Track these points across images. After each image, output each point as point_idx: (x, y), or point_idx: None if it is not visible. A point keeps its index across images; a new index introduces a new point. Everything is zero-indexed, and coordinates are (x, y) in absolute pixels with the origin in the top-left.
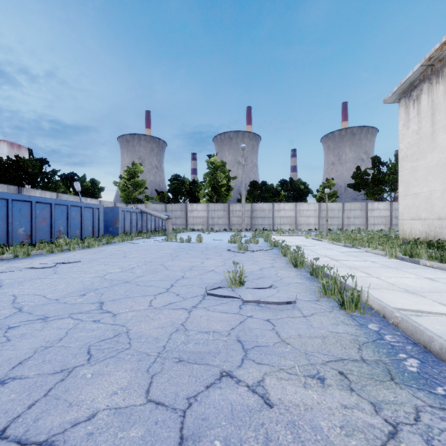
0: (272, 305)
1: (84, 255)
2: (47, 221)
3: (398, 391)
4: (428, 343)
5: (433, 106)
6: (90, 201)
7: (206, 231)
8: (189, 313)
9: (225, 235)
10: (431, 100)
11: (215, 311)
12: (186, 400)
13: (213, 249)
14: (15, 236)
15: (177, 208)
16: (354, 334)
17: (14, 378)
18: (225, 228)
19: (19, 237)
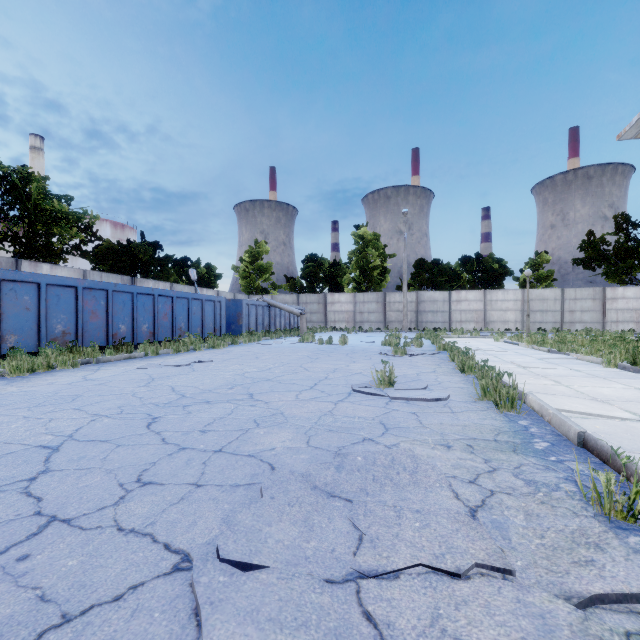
0: (421, 403)
1: (213, 355)
2: (169, 317)
3: (513, 456)
4: (568, 432)
5: None
6: (207, 292)
7: (352, 330)
8: (335, 404)
9: (378, 336)
10: None
11: (361, 404)
12: (337, 447)
13: (361, 352)
14: (140, 334)
15: (313, 299)
16: (498, 426)
17: (210, 430)
18: (379, 326)
19: (143, 334)
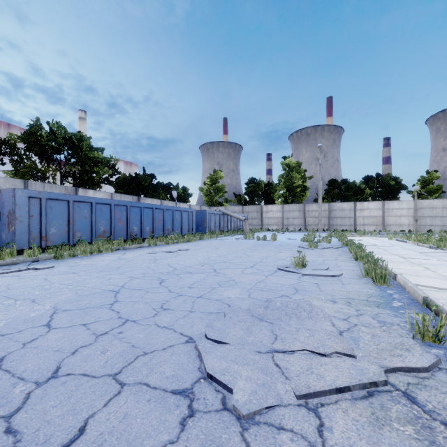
0: (322, 278)
1: (189, 246)
2: (161, 222)
3: (375, 308)
4: (417, 297)
5: None
6: (183, 205)
7: (281, 231)
8: (266, 277)
9: (299, 235)
10: None
11: (282, 277)
12: (266, 299)
13: (286, 245)
14: (145, 232)
15: (253, 209)
16: (371, 292)
17: (194, 287)
18: (300, 228)
19: (147, 233)
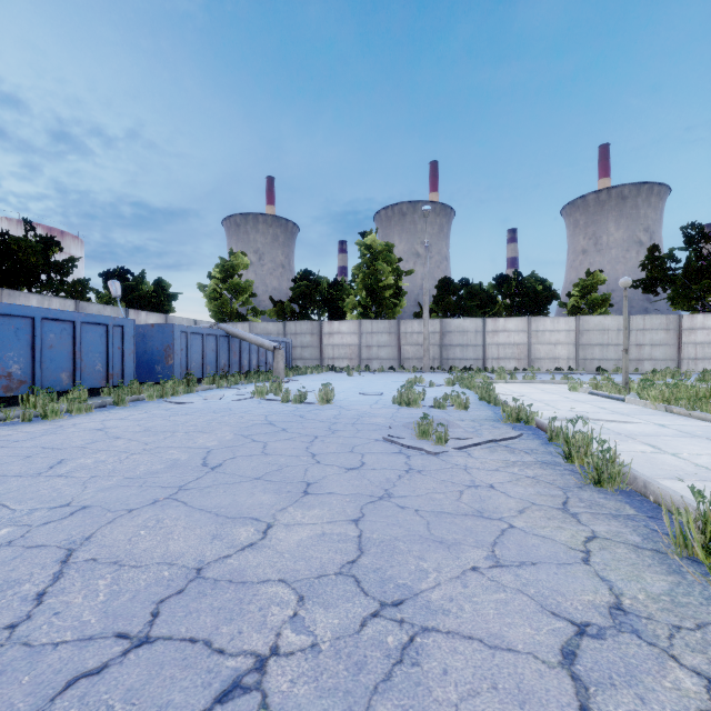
0: None
1: None
2: None
3: None
4: None
5: None
6: (147, 317)
7: (356, 370)
8: None
9: (390, 380)
10: None
11: None
12: None
13: (349, 428)
14: None
15: (304, 328)
16: None
17: None
18: (391, 365)
19: None
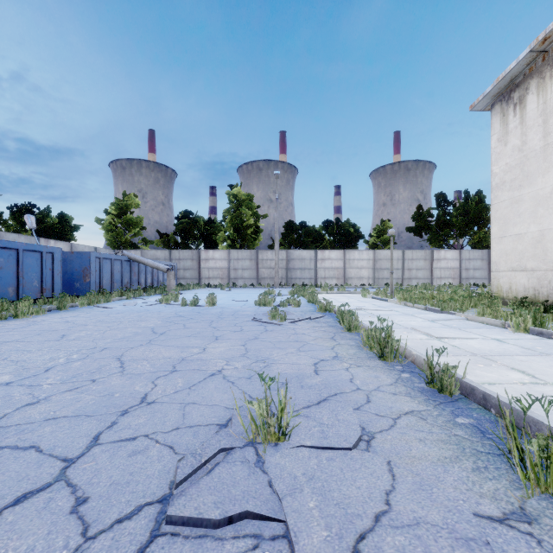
0: None
1: None
2: None
3: None
4: None
5: (545, 110)
6: (55, 245)
7: (226, 286)
8: None
9: (252, 292)
10: (543, 102)
11: None
12: None
13: (230, 317)
14: None
15: (186, 255)
16: None
17: None
18: (252, 283)
19: None
